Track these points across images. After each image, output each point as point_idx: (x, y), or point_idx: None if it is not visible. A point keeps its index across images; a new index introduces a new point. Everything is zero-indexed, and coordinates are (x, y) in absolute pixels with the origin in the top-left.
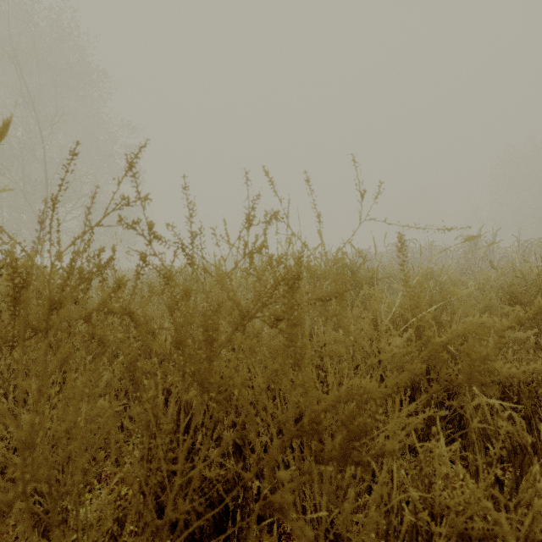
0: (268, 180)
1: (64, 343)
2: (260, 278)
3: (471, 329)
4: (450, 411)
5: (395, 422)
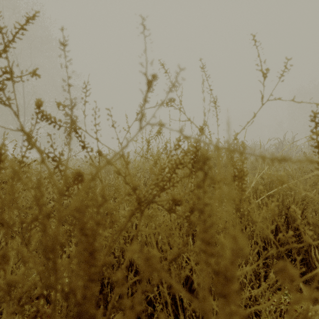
0: (164, 72)
1: (7, 212)
2: (156, 162)
3: (309, 200)
4: (292, 259)
5: (304, 317)
